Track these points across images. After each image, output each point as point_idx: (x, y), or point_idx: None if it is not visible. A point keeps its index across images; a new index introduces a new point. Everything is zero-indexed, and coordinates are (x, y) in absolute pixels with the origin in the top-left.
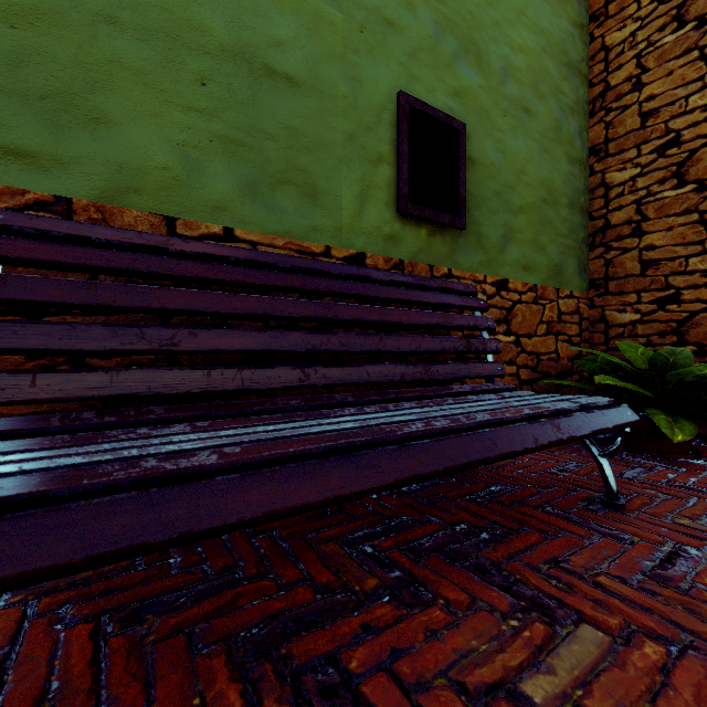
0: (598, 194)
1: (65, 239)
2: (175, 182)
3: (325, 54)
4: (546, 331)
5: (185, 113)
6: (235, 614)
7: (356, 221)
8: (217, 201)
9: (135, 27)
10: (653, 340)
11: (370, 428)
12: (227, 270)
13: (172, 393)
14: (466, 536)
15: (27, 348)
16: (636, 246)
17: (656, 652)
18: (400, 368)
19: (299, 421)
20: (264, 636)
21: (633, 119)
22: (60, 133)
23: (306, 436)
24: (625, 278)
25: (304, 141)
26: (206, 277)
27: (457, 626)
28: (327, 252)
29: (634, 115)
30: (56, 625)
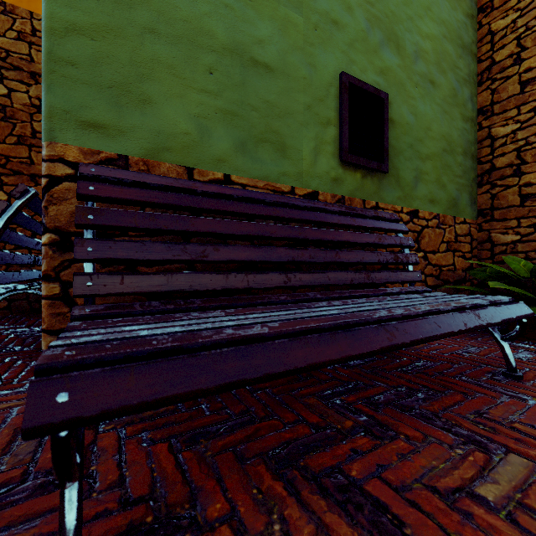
0: (485, 144)
1: (132, 184)
2: (192, 143)
3: (291, 47)
4: (446, 249)
5: (199, 94)
6: (261, 440)
7: (312, 168)
8: (219, 156)
9: (167, 35)
10: (530, 255)
11: (352, 313)
12: (233, 204)
13: (205, 290)
14: (407, 395)
15: (117, 258)
16: (517, 184)
17: None
18: (350, 274)
19: (292, 310)
20: (286, 454)
21: (514, 87)
22: (121, 111)
23: (314, 318)
24: (508, 208)
25: (277, 111)
26: (221, 210)
27: (419, 452)
28: (292, 191)
29: (515, 83)
30: (143, 444)
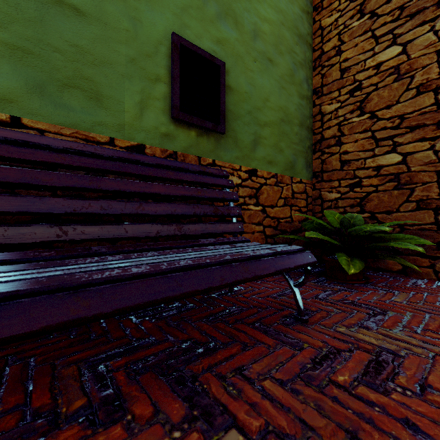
0: (317, 119)
1: None
2: None
3: None
4: (284, 204)
5: None
6: None
7: (137, 121)
8: (3, 94)
9: None
10: (347, 210)
11: (62, 276)
12: None
13: None
14: (186, 351)
15: None
16: (338, 152)
17: None
18: (156, 226)
19: (31, 270)
20: None
21: (336, 73)
22: None
23: None
24: (332, 171)
25: (90, 58)
26: None
27: None
28: (111, 142)
29: (337, 70)
30: None
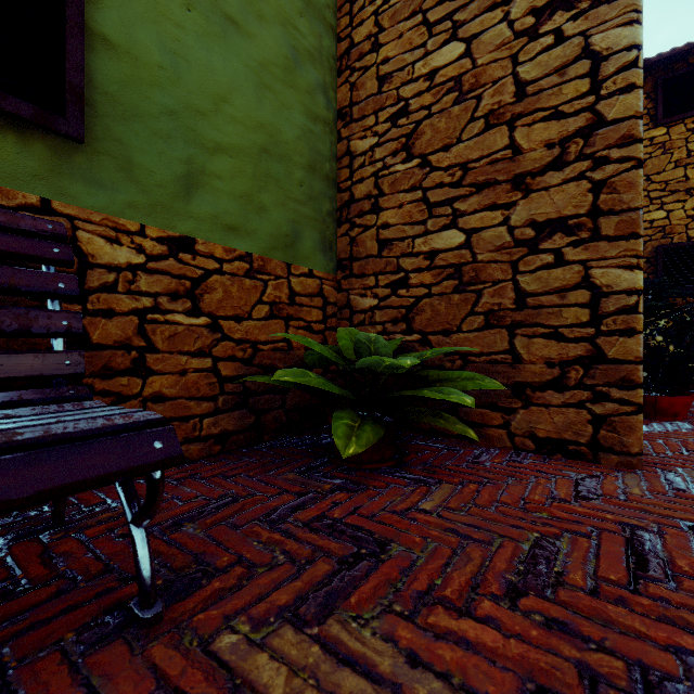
0: (344, 164)
1: None
2: None
3: None
4: (269, 314)
5: None
6: None
7: None
8: None
9: None
10: (388, 328)
11: None
12: None
13: None
14: None
15: None
16: (375, 224)
17: None
18: None
19: None
20: None
21: (372, 83)
22: None
23: None
24: (366, 259)
25: None
26: None
27: None
28: None
29: (373, 78)
30: None
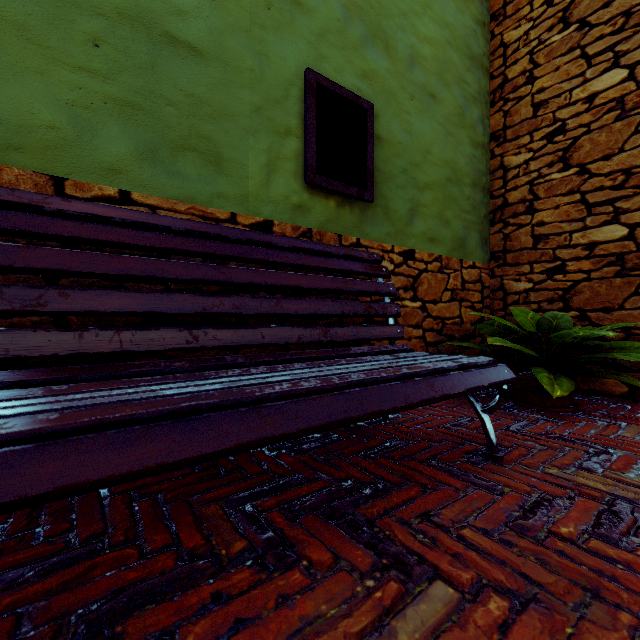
0: (497, 176)
1: None
2: (63, 142)
3: (230, 27)
4: (450, 298)
5: (75, 72)
6: (82, 588)
7: (263, 190)
8: (111, 163)
9: None
10: (543, 306)
11: (230, 389)
12: (110, 230)
13: (36, 356)
14: (349, 492)
15: None
16: (529, 223)
17: (500, 607)
18: (297, 330)
19: (173, 383)
20: (103, 613)
21: (527, 109)
22: None
23: (150, 400)
24: (520, 251)
25: (208, 110)
26: (84, 237)
27: (312, 590)
28: (233, 218)
29: (528, 105)
30: None
